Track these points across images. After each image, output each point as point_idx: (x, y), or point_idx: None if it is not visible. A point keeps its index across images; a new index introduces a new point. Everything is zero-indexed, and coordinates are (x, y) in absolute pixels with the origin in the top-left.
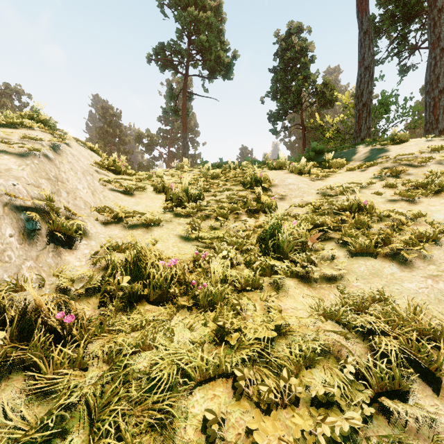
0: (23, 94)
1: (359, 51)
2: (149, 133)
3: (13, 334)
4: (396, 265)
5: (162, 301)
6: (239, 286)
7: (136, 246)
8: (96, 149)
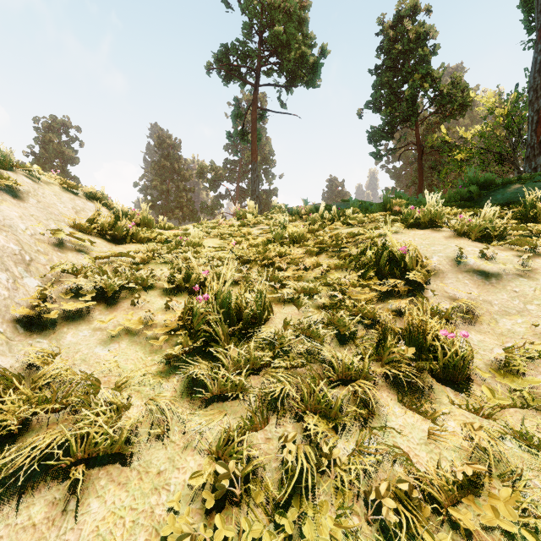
0: (72, 126)
1: (539, 11)
2: (213, 166)
3: None
4: None
5: None
6: None
7: None
8: (101, 196)
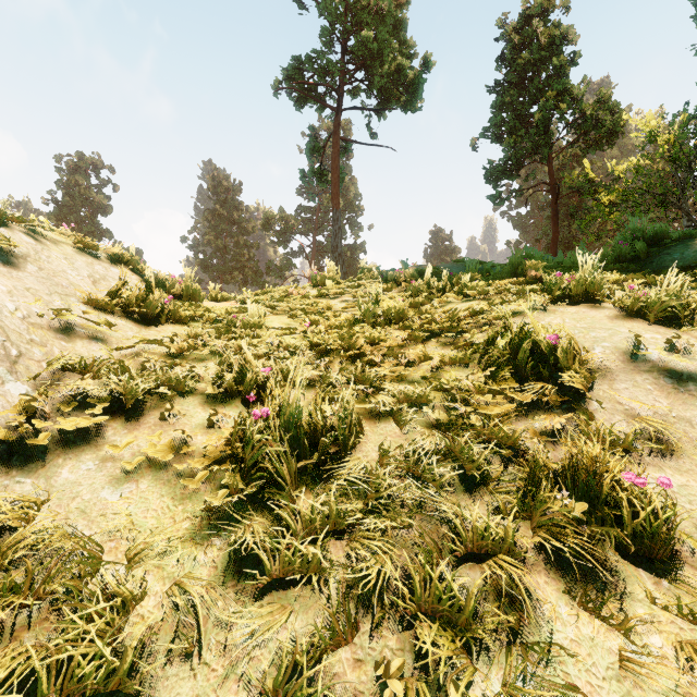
0: (103, 166)
1: None
2: (283, 214)
3: None
4: None
5: None
6: None
7: None
8: (130, 258)
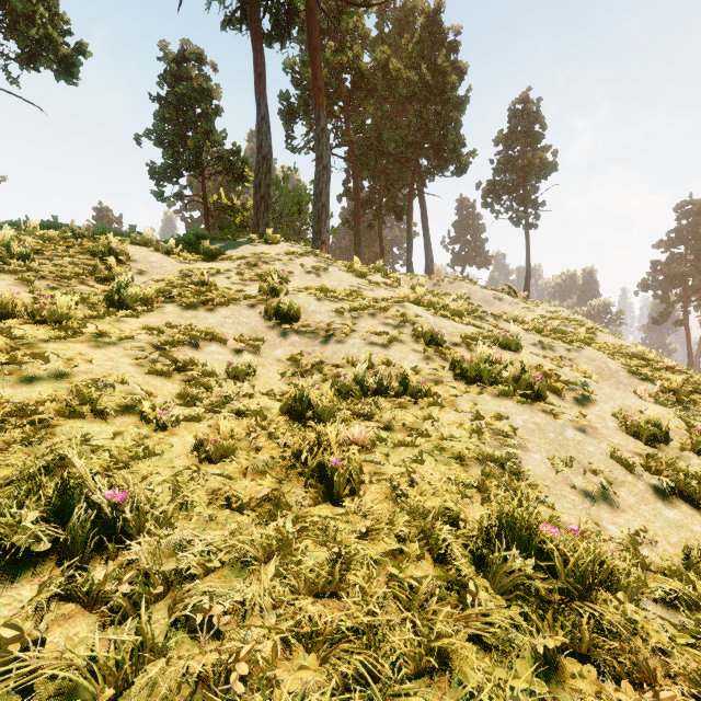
0: None
1: (258, 136)
2: None
3: None
4: (210, 313)
5: (7, 319)
6: (84, 316)
7: None
8: None
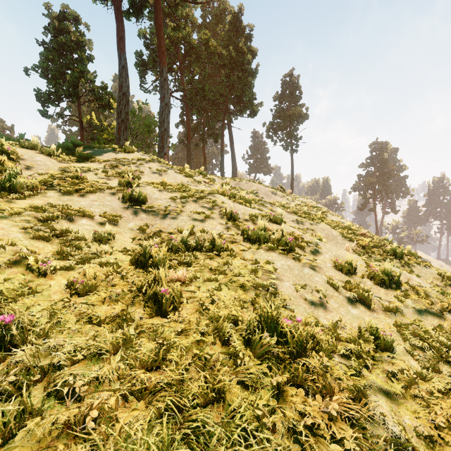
0: None
1: (119, 79)
2: None
3: None
4: (82, 198)
5: None
6: None
7: None
8: None
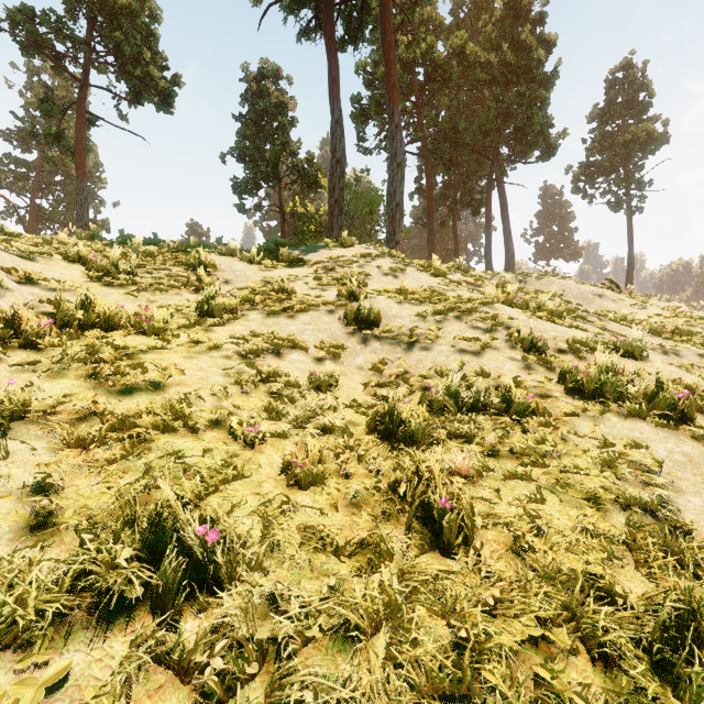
0: None
1: (332, 140)
2: None
3: (2, 328)
4: (291, 320)
5: (114, 330)
6: (178, 326)
7: (85, 291)
8: None
